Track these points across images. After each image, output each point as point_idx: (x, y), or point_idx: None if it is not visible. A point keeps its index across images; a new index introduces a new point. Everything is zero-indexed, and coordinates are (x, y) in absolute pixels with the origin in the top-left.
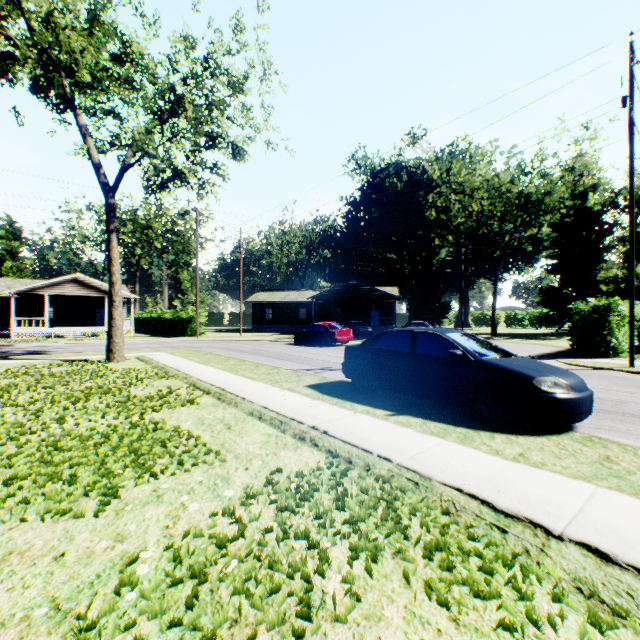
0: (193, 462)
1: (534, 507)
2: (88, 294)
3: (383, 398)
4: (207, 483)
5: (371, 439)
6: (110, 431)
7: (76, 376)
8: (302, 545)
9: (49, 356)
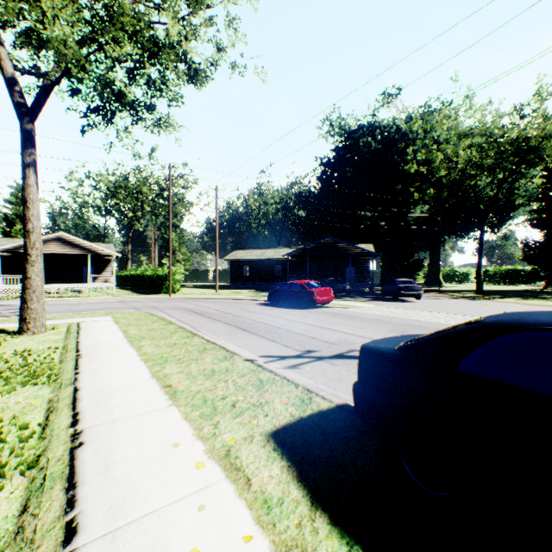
0: None
1: None
2: (72, 252)
3: None
4: None
5: None
6: None
7: None
8: None
9: None
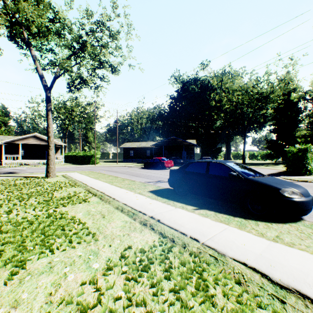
0: (77, 241)
1: (298, 279)
2: (41, 143)
3: (191, 198)
4: (84, 257)
5: (185, 225)
6: (34, 219)
7: (27, 185)
8: (141, 312)
9: (17, 174)
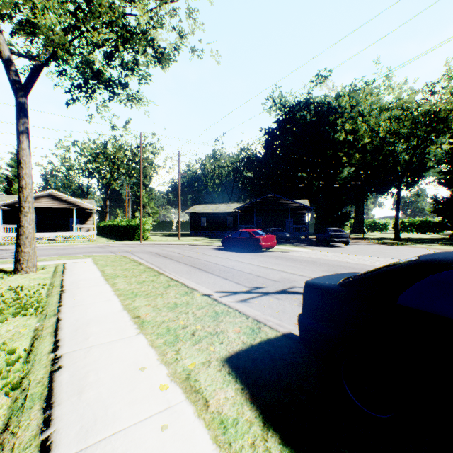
0: None
1: None
2: (60, 206)
3: None
4: None
5: None
6: None
7: None
8: None
9: None
